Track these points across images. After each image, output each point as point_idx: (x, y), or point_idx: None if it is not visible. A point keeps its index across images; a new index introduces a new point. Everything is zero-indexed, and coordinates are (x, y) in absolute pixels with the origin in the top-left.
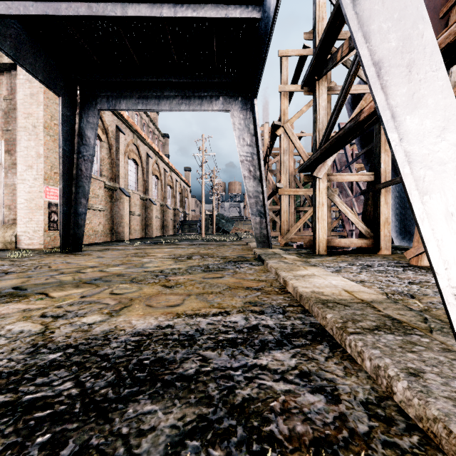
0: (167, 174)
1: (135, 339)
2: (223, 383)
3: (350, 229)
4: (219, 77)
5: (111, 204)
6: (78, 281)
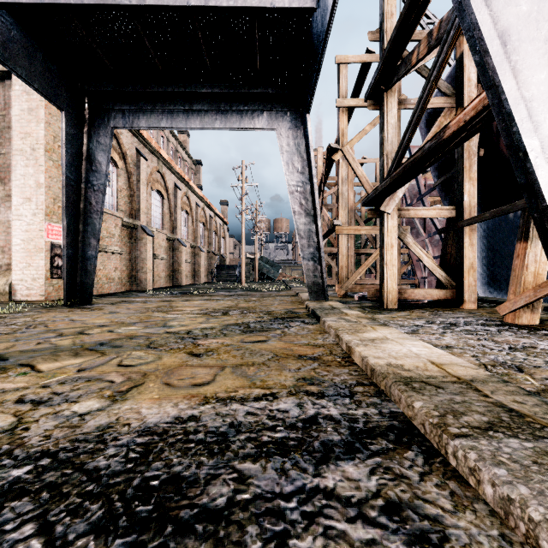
0: (200, 209)
1: (143, 441)
2: (269, 526)
3: (423, 275)
4: (262, 86)
5: (130, 246)
6: (78, 346)
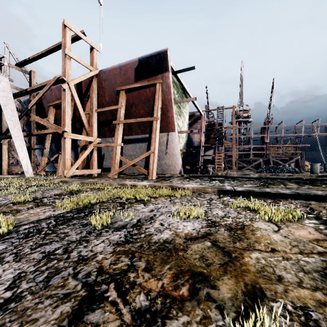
0: None
1: None
2: None
3: None
4: None
5: None
6: None
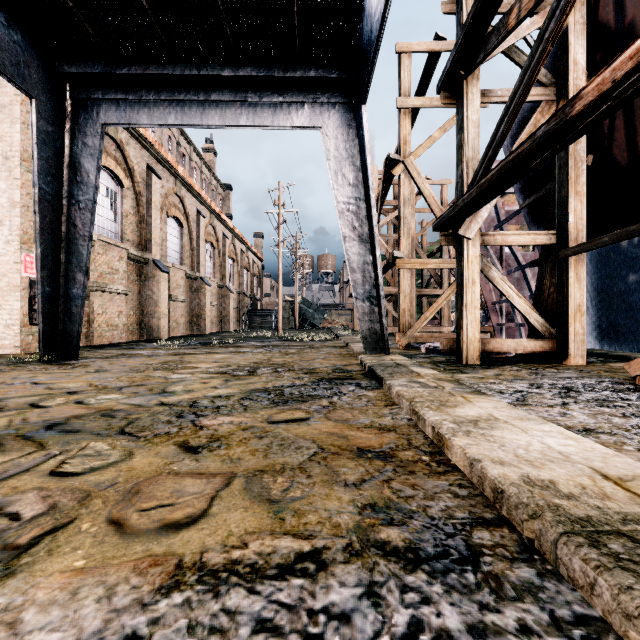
0: (228, 242)
1: None
2: None
3: (499, 321)
4: (302, 69)
5: (139, 285)
6: (11, 430)
